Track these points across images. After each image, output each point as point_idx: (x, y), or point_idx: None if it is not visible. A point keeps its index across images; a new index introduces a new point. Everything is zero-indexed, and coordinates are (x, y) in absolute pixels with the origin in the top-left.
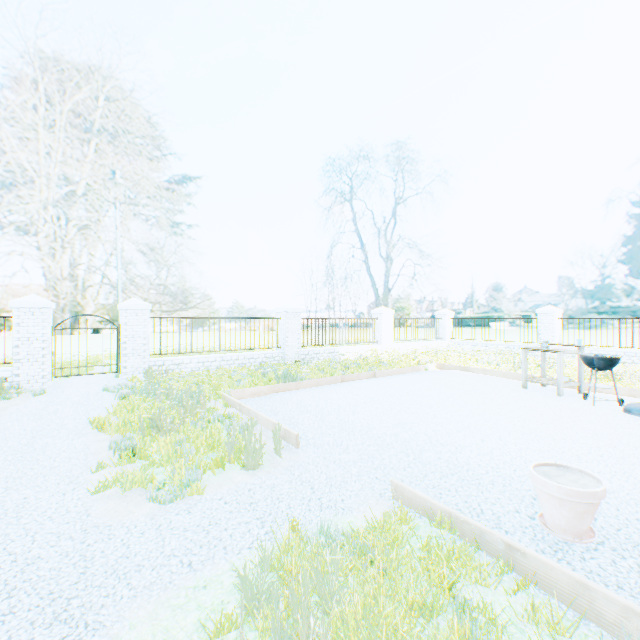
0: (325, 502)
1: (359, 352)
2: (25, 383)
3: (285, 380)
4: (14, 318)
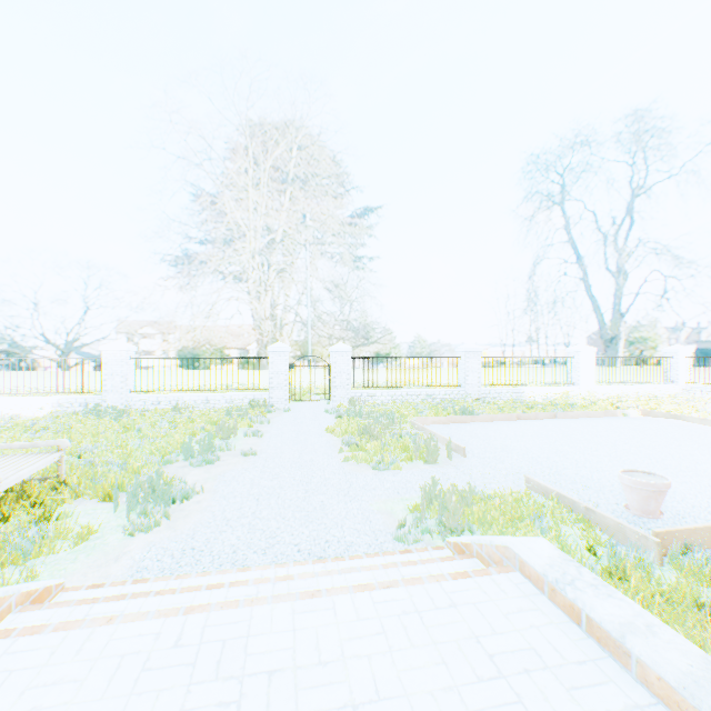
0: (477, 483)
1: (549, 394)
2: (275, 403)
3: (462, 414)
4: (270, 359)
